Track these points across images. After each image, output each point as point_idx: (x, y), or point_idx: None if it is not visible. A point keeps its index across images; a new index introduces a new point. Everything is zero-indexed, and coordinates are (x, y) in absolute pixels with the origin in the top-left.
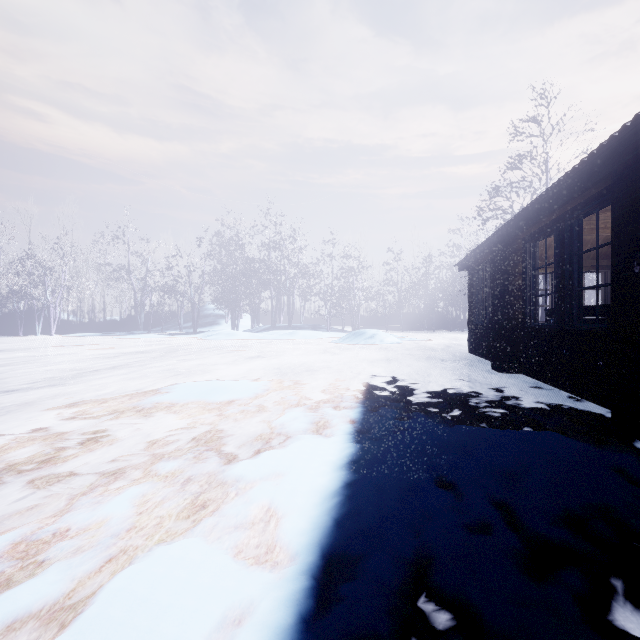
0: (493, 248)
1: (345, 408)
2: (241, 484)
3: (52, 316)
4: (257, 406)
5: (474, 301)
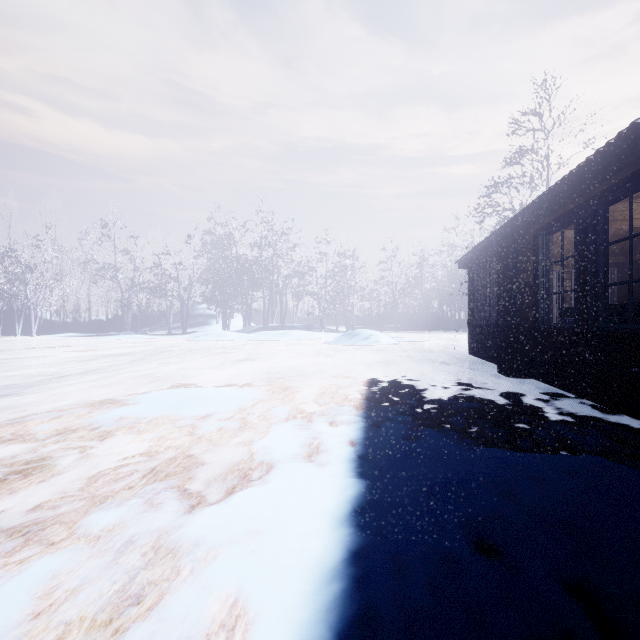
0: (500, 242)
1: (342, 424)
2: (201, 552)
3: (33, 316)
4: (238, 422)
5: (476, 300)
